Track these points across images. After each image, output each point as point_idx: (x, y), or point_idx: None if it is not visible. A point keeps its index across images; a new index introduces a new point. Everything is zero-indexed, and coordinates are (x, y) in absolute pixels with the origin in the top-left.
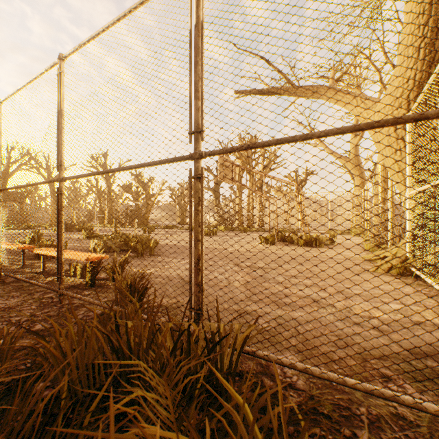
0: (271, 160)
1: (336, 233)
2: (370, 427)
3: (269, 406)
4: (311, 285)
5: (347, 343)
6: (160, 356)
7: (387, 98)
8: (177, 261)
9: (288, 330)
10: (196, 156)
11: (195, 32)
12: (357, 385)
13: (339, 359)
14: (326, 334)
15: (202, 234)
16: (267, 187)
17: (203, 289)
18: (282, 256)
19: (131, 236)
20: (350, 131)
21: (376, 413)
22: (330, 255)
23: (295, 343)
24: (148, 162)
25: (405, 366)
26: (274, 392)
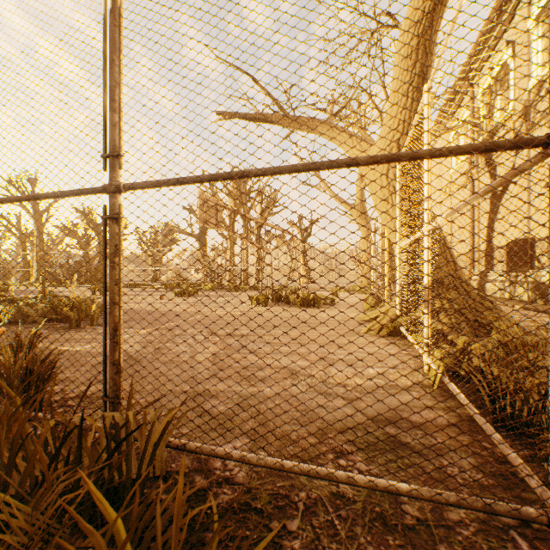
0: (271, 203)
1: (341, 291)
2: (303, 514)
3: (158, 516)
4: (248, 354)
5: (311, 419)
6: (31, 471)
7: (380, 141)
8: (130, 332)
9: (248, 411)
10: (111, 188)
11: (111, 20)
12: (295, 468)
13: (296, 439)
14: (292, 410)
15: (120, 295)
16: (267, 235)
17: (121, 369)
18: (271, 320)
19: (64, 300)
20: (288, 171)
21: (315, 497)
22: (326, 316)
23: (252, 426)
24: (45, 193)
25: (362, 437)
26: (204, 493)
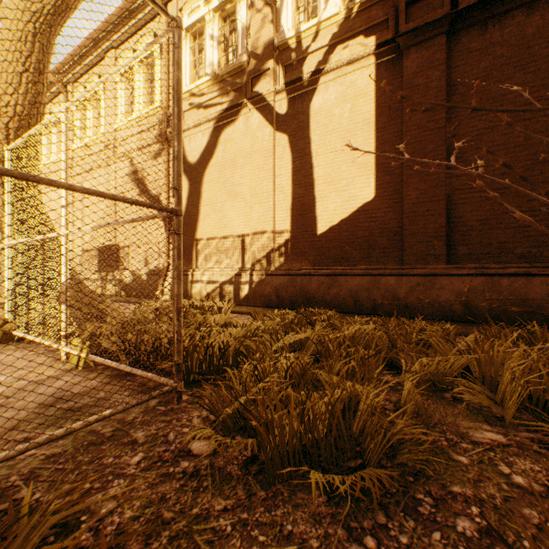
0: None
1: None
2: (28, 483)
3: None
4: None
5: None
6: None
7: None
8: None
9: None
10: None
11: None
12: (11, 453)
13: None
14: None
15: None
16: None
17: None
18: None
19: None
20: (2, 174)
21: (30, 470)
22: None
23: None
24: None
25: (41, 421)
26: None
